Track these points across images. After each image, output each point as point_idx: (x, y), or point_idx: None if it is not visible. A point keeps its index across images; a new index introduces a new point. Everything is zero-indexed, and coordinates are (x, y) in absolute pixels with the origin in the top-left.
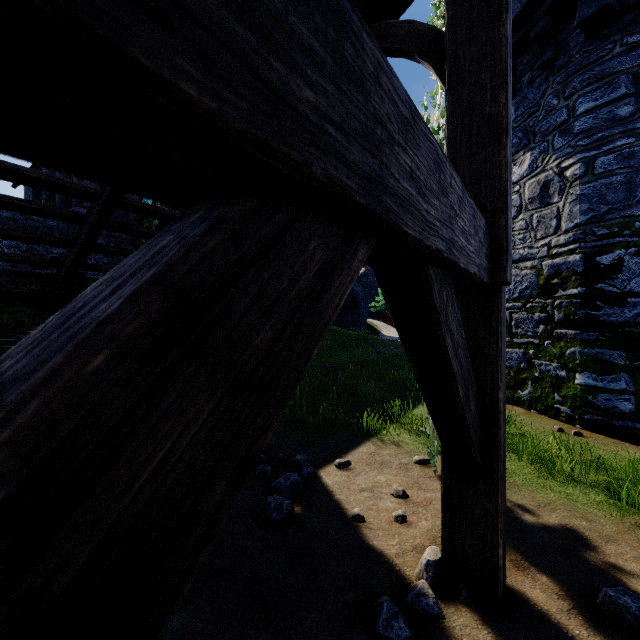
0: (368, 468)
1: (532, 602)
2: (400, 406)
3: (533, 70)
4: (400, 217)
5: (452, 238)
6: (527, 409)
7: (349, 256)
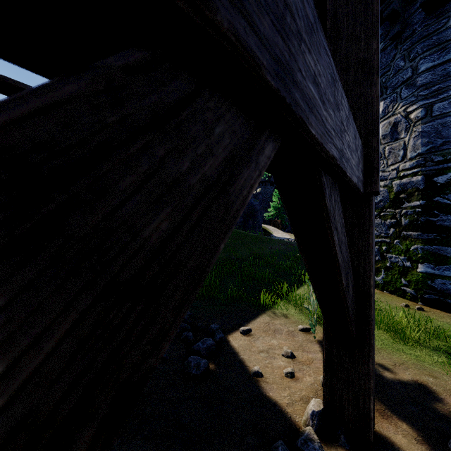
0: (264, 334)
1: (396, 446)
2: (287, 287)
3: (385, 41)
4: (306, 115)
5: (342, 149)
6: (381, 290)
7: (257, 150)
